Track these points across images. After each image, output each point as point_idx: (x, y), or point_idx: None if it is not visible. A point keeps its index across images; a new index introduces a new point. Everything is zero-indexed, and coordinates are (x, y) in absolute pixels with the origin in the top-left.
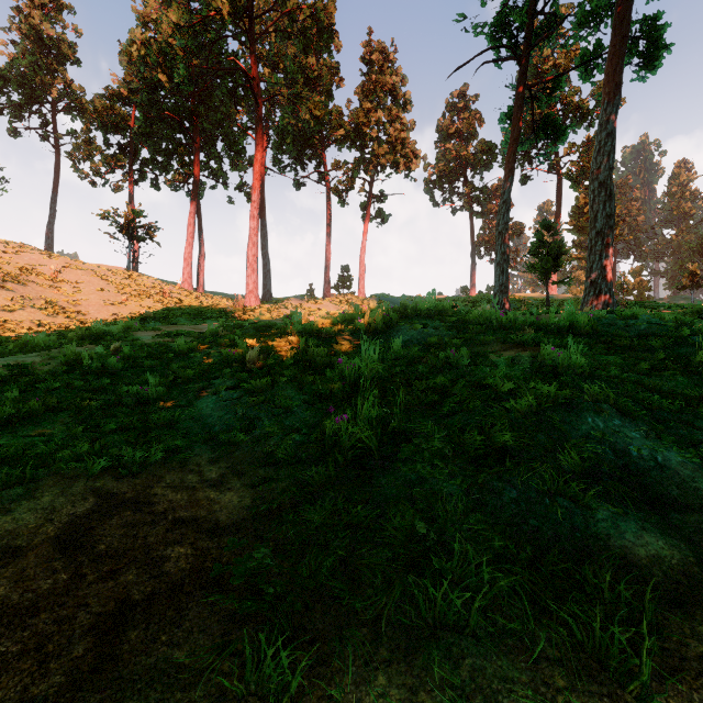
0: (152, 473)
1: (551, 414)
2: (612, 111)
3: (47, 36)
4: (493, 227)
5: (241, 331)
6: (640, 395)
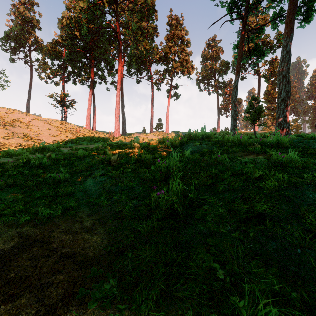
0: (54, 223)
1: (286, 192)
2: (289, 41)
3: (27, 17)
4: (228, 101)
5: (110, 147)
6: None
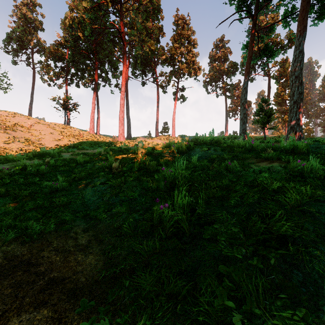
0: (46, 239)
1: (310, 207)
2: (302, 40)
3: (29, 18)
4: (236, 103)
5: (113, 152)
6: None
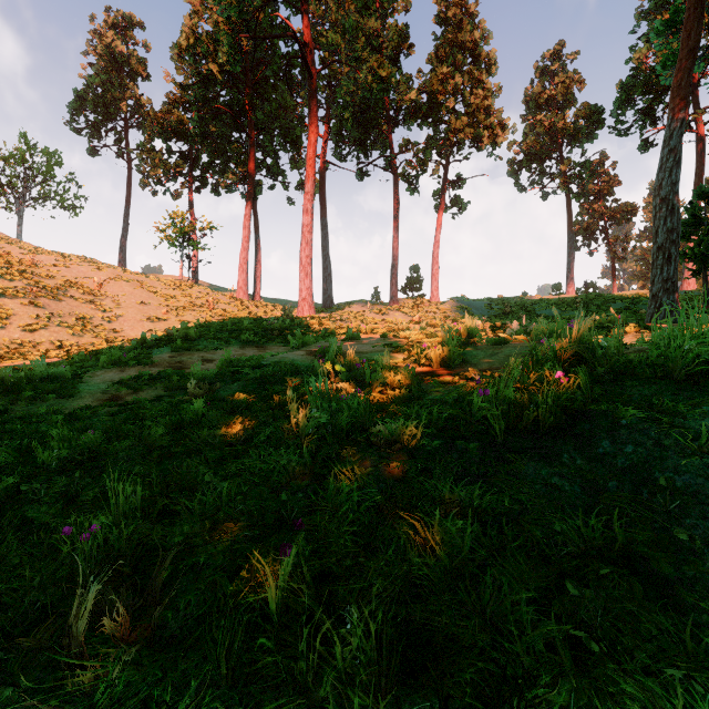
0: None
1: None
2: None
3: (119, 54)
4: (594, 212)
5: (232, 383)
6: None
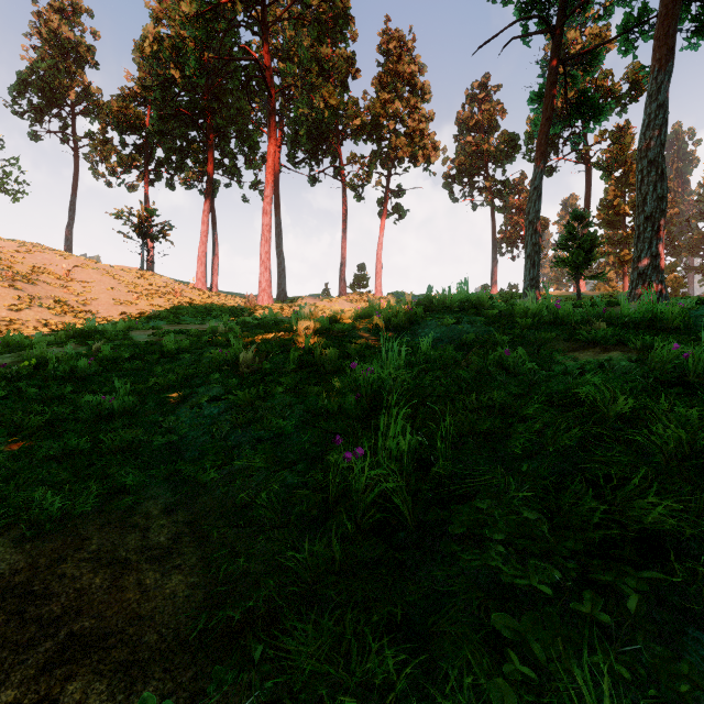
0: (74, 532)
1: None
2: (664, 79)
3: (66, 40)
4: (515, 223)
5: (243, 329)
6: None
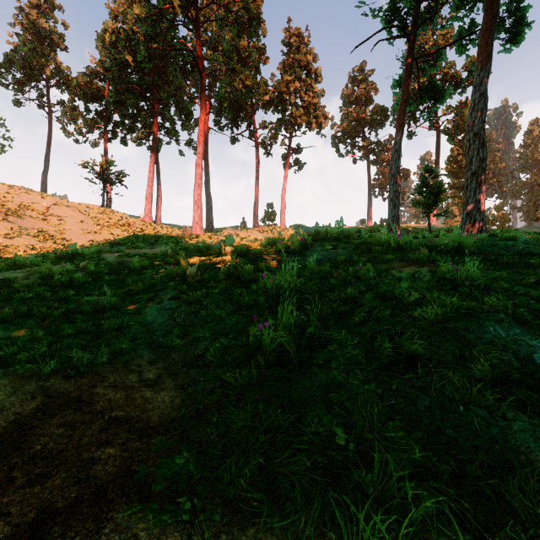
0: (97, 373)
1: (455, 323)
2: (484, 75)
3: (42, 29)
4: (385, 173)
5: (185, 252)
6: (533, 306)
